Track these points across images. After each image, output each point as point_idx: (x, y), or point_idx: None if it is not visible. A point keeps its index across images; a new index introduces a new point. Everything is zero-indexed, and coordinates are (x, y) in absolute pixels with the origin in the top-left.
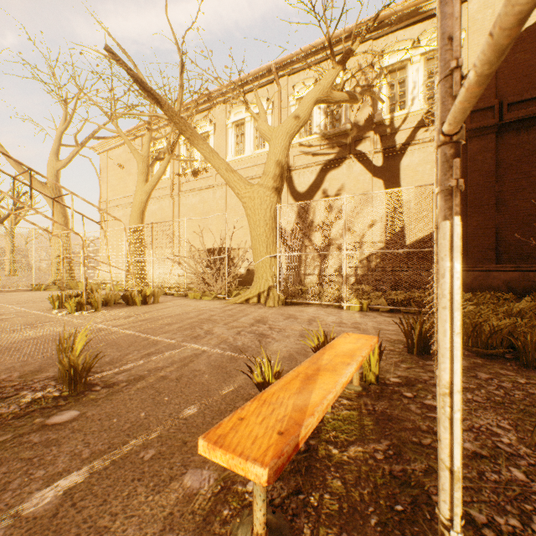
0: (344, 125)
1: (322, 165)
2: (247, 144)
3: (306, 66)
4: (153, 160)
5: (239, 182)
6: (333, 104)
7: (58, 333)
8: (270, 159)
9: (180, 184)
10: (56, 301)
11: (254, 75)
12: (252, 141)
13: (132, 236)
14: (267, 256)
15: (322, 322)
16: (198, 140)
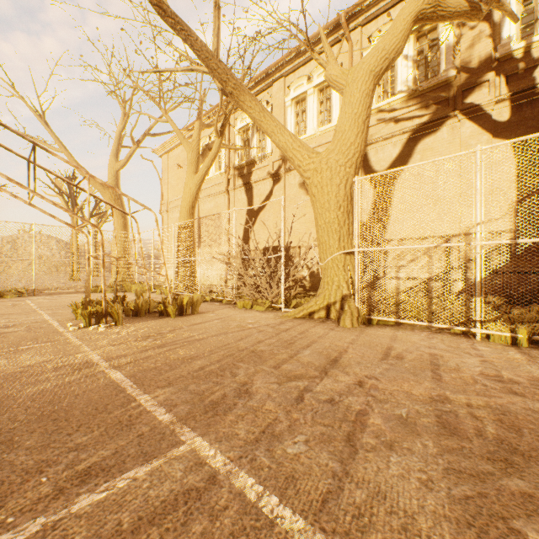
0: (445, 72)
1: (411, 132)
2: (309, 122)
3: (386, 7)
4: (204, 150)
5: (300, 150)
6: (443, 19)
7: (19, 371)
8: (344, 113)
9: (235, 178)
10: (79, 310)
11: (317, 35)
12: (315, 117)
13: (181, 234)
14: (340, 253)
15: (460, 372)
16: (245, 95)
